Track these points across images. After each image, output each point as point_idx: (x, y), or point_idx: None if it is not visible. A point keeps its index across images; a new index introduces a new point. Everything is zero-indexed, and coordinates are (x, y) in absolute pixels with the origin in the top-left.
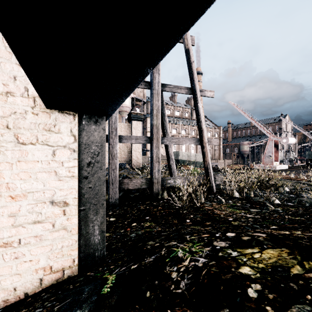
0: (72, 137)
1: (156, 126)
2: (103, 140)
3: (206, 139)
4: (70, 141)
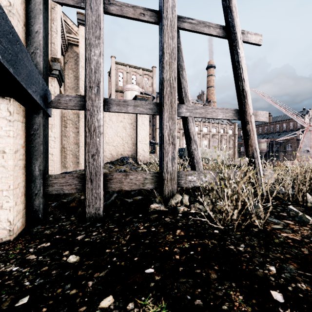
0: None
1: (169, 81)
2: None
3: (251, 108)
4: None
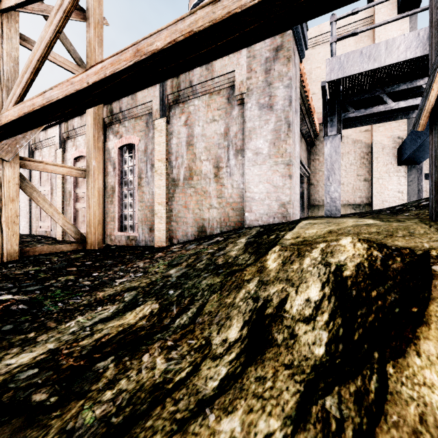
0: (405, 173)
1: None
2: (416, 173)
3: None
4: (404, 174)
